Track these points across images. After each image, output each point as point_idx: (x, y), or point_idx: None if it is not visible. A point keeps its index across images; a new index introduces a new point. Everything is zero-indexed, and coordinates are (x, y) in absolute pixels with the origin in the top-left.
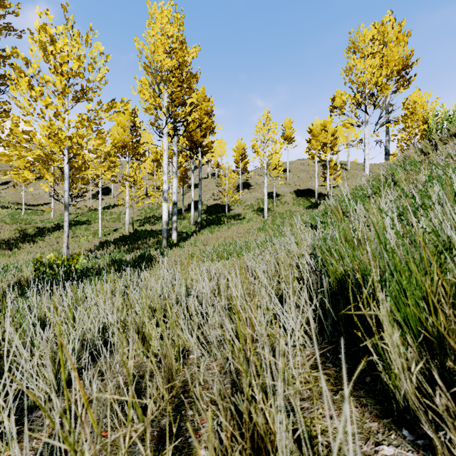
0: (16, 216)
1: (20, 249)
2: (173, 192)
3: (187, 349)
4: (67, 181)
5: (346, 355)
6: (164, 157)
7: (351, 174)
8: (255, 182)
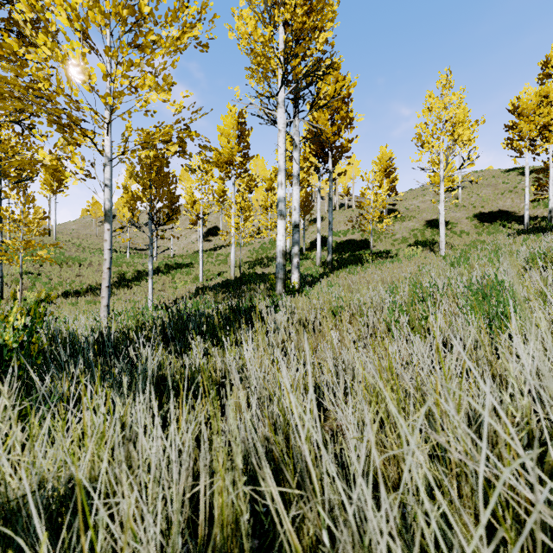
0: (120, 260)
1: (113, 295)
2: (293, 208)
3: None
4: (108, 167)
5: None
6: (279, 142)
7: None
8: (405, 207)
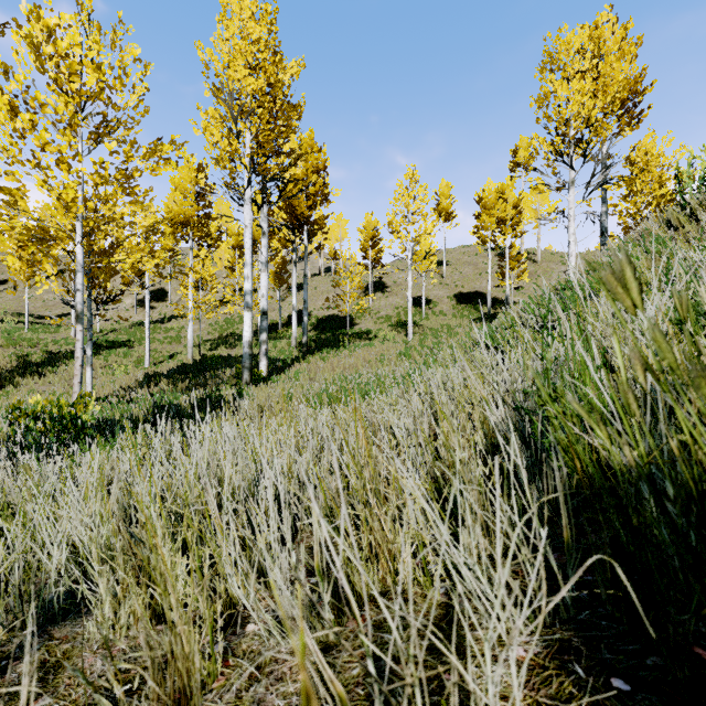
0: (15, 335)
1: (17, 386)
2: (261, 295)
3: (240, 612)
4: (80, 274)
5: (635, 684)
6: (245, 237)
7: (543, 268)
8: (393, 280)
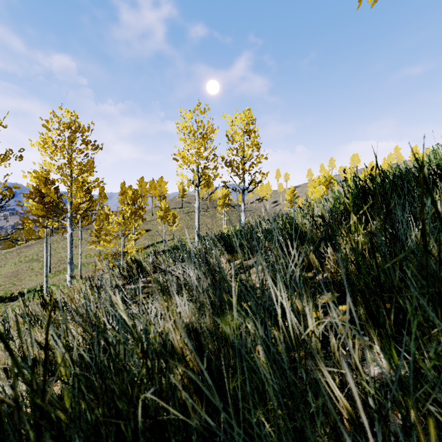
0: None
1: None
2: None
3: None
4: None
5: None
6: None
7: None
8: None
